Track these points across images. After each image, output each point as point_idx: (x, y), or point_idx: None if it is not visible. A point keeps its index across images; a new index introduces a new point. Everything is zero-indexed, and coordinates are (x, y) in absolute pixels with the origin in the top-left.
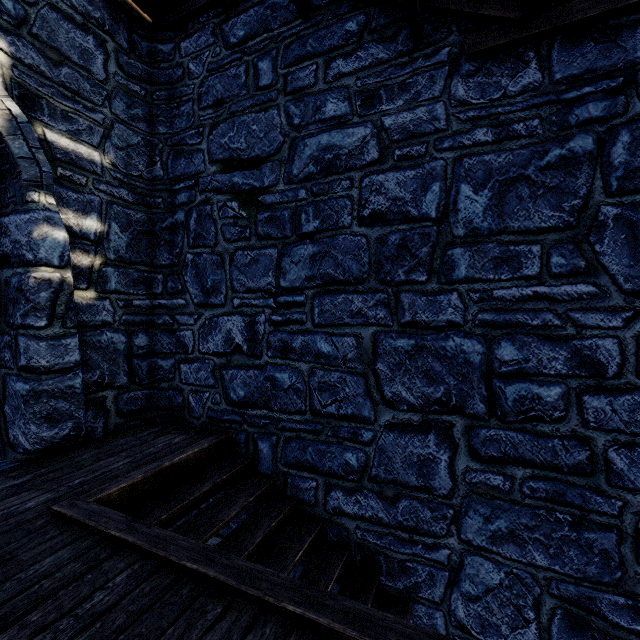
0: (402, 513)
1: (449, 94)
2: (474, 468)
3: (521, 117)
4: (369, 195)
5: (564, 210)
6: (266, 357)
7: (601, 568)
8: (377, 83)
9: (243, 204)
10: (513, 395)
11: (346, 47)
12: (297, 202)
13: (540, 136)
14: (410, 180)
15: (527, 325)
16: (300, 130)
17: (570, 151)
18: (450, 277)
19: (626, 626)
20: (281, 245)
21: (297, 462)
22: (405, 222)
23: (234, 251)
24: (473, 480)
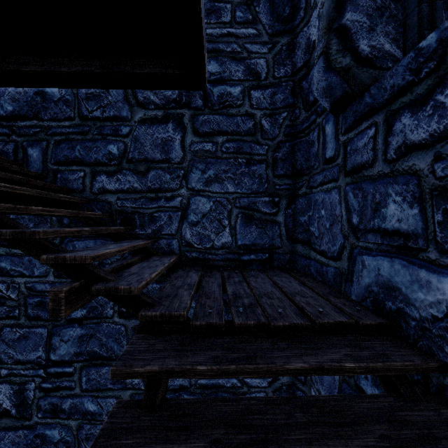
0: (151, 180)
1: None
2: (196, 141)
3: None
4: None
5: None
6: None
7: (259, 185)
8: None
9: None
10: (217, 93)
11: None
12: None
13: None
14: None
15: (224, 51)
16: None
17: None
18: None
19: (269, 212)
20: None
21: (66, 159)
22: None
23: None
24: (195, 149)
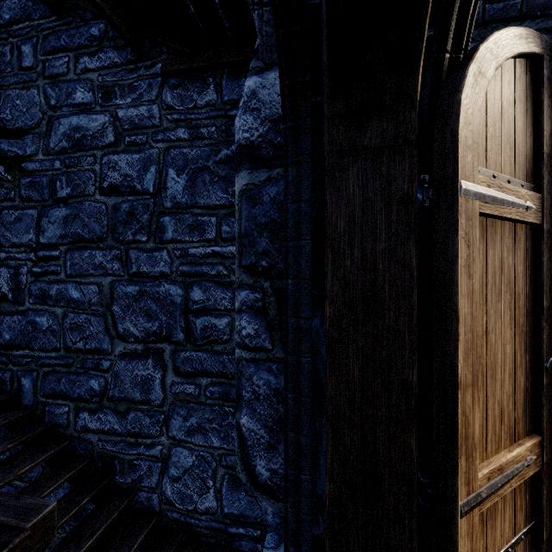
0: (131, 423)
1: (161, 99)
2: (177, 382)
3: (205, 124)
4: (108, 170)
5: (229, 193)
6: (28, 304)
7: None
8: (113, 81)
9: (8, 169)
10: (200, 325)
11: (91, 48)
12: (53, 171)
13: (216, 139)
14: (136, 162)
15: (209, 274)
16: (56, 110)
17: (232, 152)
18: (162, 238)
19: None
20: (40, 207)
21: (53, 392)
22: (133, 194)
23: (1, 210)
24: (177, 391)
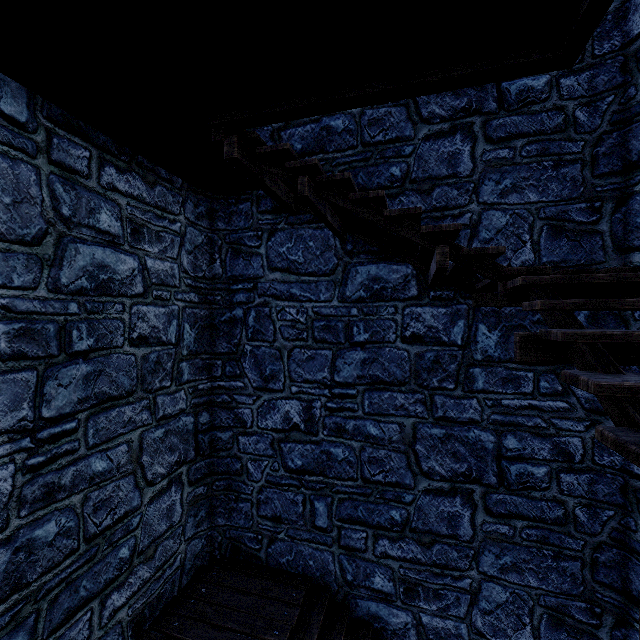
0: (436, 199)
1: None
2: (488, 149)
3: None
4: None
5: None
6: None
7: (571, 189)
8: None
9: None
10: (515, 91)
11: None
12: None
13: None
14: None
15: None
16: None
17: None
18: None
19: (586, 221)
20: None
21: None
22: None
23: None
24: (488, 158)
